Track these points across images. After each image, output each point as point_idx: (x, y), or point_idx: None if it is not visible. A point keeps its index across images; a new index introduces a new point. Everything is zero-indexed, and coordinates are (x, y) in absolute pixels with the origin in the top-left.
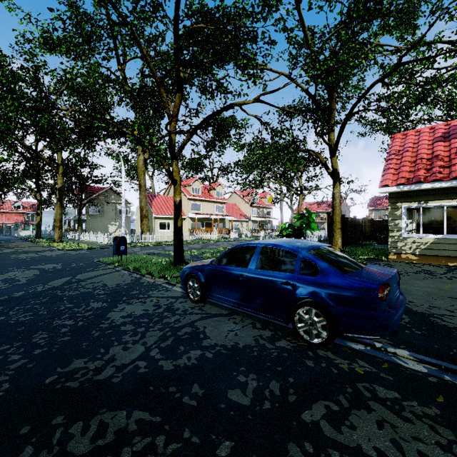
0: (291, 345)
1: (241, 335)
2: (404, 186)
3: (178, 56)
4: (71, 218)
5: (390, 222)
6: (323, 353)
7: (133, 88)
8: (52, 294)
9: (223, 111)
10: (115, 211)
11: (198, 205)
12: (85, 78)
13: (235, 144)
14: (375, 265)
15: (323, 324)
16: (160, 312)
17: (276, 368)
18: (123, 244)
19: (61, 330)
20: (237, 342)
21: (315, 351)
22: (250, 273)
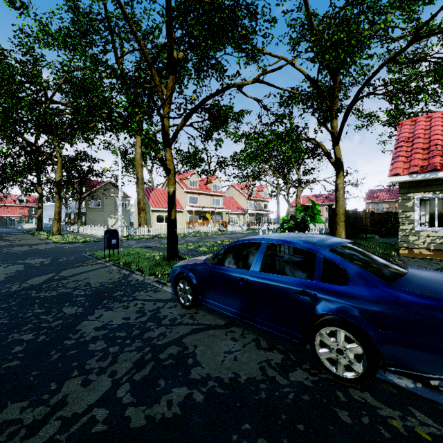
0: (311, 378)
1: (242, 360)
2: (417, 174)
3: (171, 33)
4: (72, 211)
5: (401, 214)
6: (359, 394)
7: (124, 72)
8: (25, 295)
9: (219, 93)
10: (114, 204)
11: (196, 198)
12: (82, 71)
13: (233, 134)
14: (417, 269)
15: (356, 353)
16: (142, 321)
17: (296, 427)
18: (115, 237)
19: (12, 350)
20: (237, 372)
21: (347, 391)
22: (253, 277)
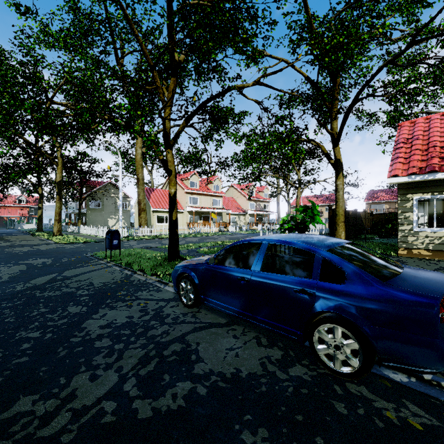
0: (310, 373)
1: (244, 356)
2: (416, 175)
3: (172, 36)
4: (72, 211)
5: (400, 215)
6: (355, 388)
7: (125, 74)
8: (29, 295)
9: (220, 95)
10: (114, 205)
11: (196, 198)
12: (83, 71)
13: (233, 135)
14: (413, 268)
15: (353, 348)
16: (146, 320)
17: (295, 418)
18: (116, 238)
19: (20, 347)
20: (238, 368)
21: (344, 385)
22: (253, 276)
